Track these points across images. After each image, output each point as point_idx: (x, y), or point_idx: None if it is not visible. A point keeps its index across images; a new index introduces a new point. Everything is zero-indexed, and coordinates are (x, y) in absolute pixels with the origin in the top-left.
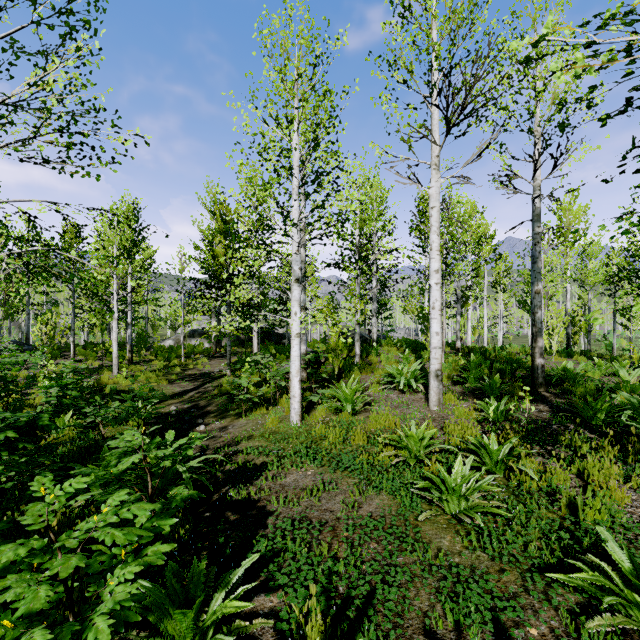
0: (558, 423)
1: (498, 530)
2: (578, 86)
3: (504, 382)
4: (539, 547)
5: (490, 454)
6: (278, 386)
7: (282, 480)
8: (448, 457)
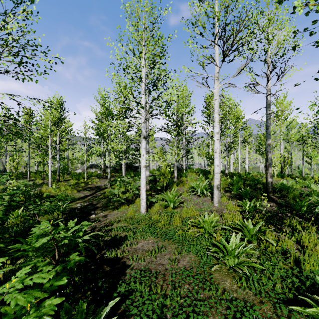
0: (281, 213)
1: (256, 276)
2: (290, 37)
3: (251, 191)
4: (281, 286)
5: (248, 231)
6: (134, 193)
7: (135, 246)
8: (225, 232)
